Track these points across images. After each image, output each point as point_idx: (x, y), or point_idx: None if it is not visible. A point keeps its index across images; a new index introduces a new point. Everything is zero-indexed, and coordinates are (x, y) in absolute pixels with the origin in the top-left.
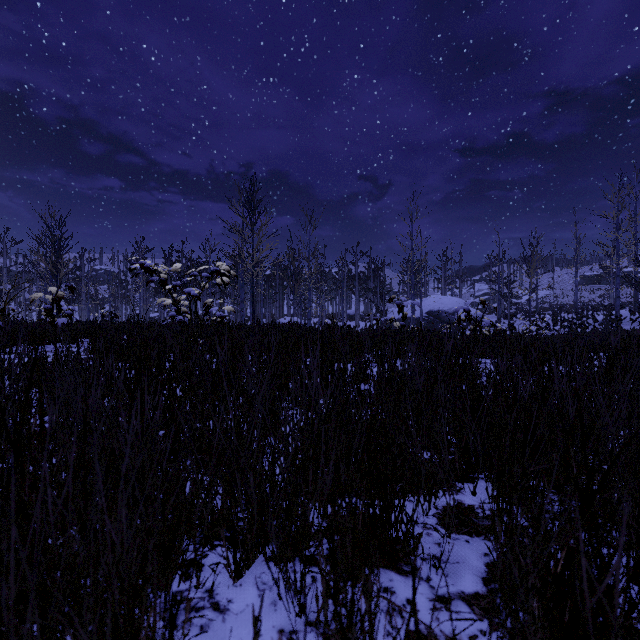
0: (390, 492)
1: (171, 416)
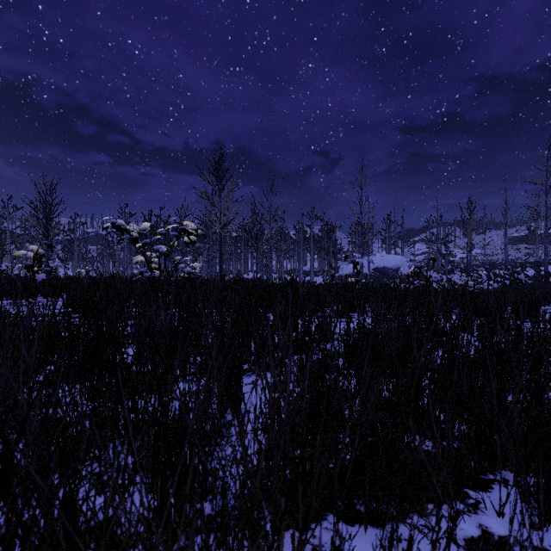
0: (396, 531)
1: (62, 431)
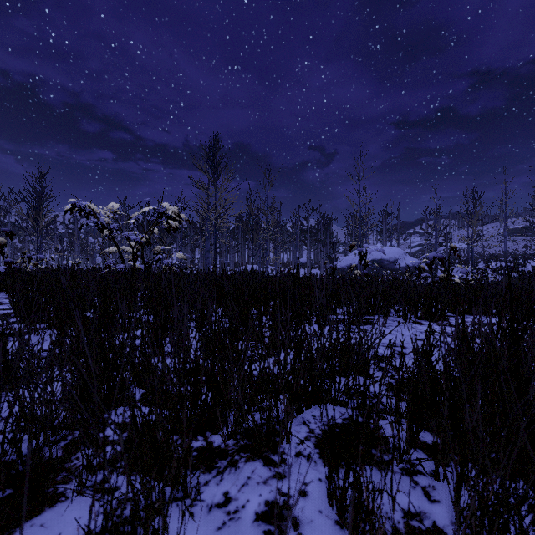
0: None
1: None
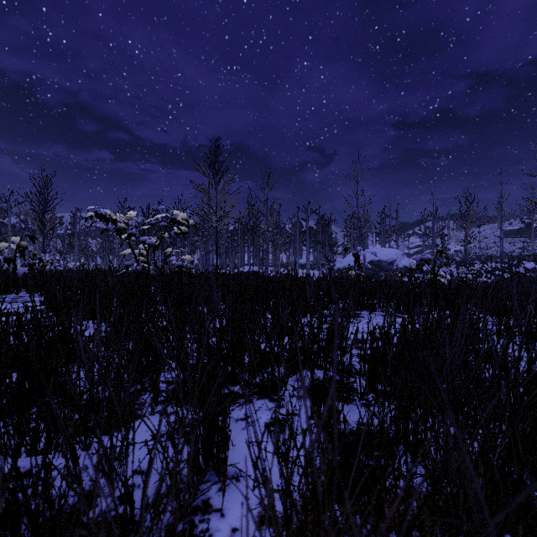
0: None
1: None
